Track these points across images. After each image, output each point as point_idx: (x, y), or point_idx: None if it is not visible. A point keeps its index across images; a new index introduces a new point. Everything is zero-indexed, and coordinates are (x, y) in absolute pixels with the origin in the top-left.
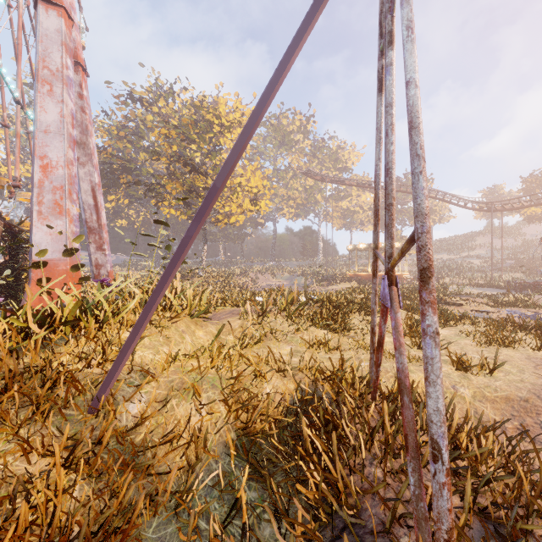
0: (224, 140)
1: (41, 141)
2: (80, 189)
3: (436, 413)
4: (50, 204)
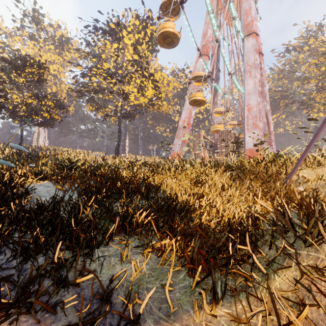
0: None
1: (247, 98)
2: None
3: None
4: (251, 124)
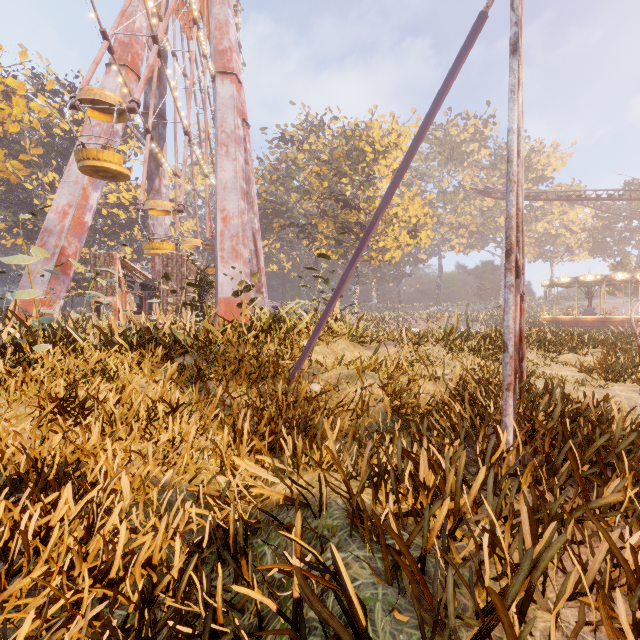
0: (378, 167)
1: (222, 197)
2: None
3: (507, 328)
4: (229, 250)
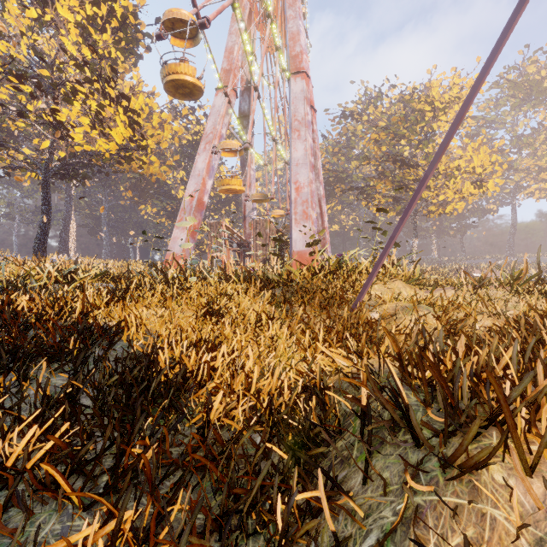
0: (438, 124)
1: (295, 172)
2: None
3: None
4: (300, 213)
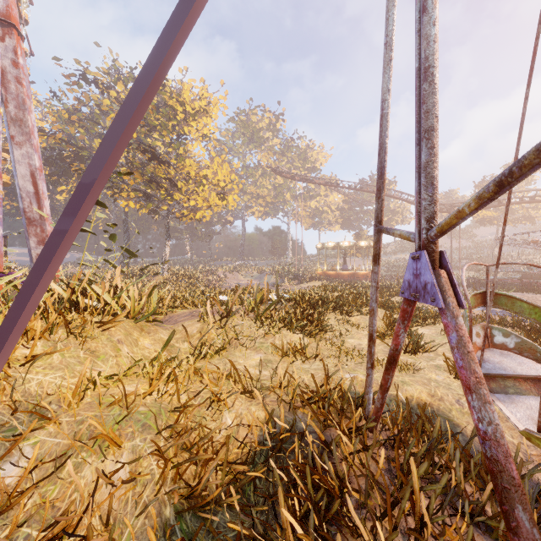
0: (189, 128)
1: None
2: (15, 173)
3: None
4: None
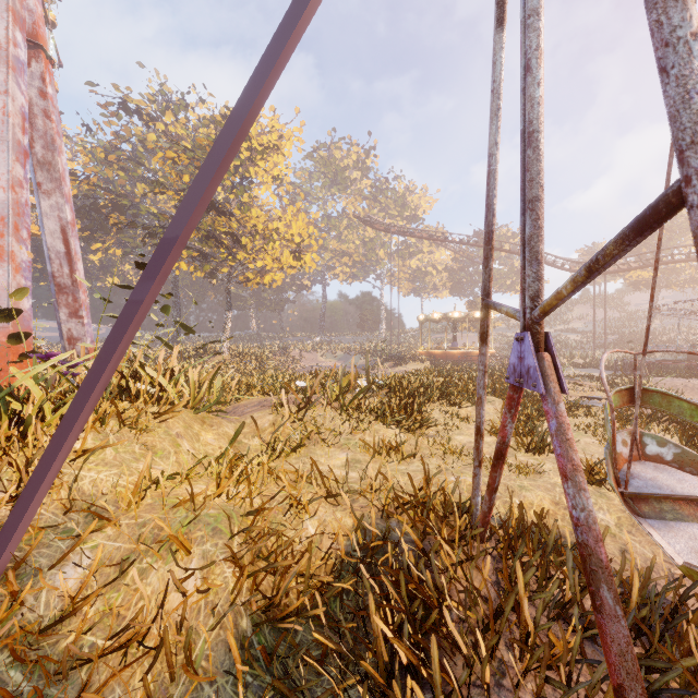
0: (256, 169)
1: None
2: (43, 229)
3: None
4: None
